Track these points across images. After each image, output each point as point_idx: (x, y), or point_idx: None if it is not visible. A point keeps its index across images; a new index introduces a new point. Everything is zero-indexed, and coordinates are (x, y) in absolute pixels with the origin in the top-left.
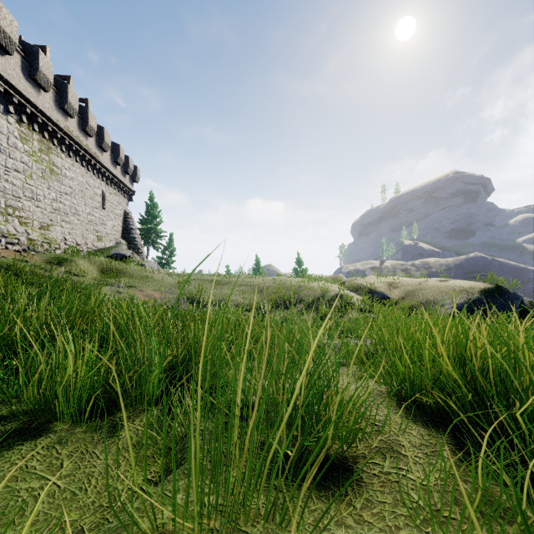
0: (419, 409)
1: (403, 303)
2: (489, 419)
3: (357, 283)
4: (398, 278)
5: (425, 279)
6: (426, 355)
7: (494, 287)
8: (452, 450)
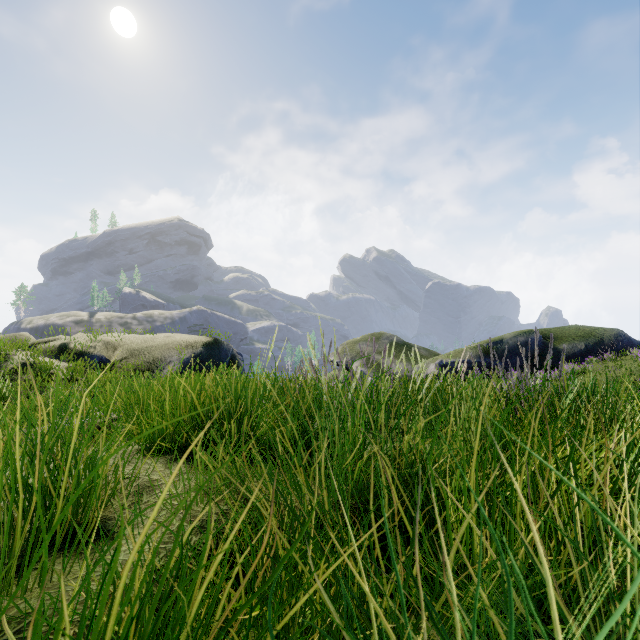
0: (163, 453)
1: (127, 365)
2: (213, 438)
3: (59, 344)
4: (119, 335)
5: (152, 335)
6: (169, 406)
7: (214, 340)
8: (191, 467)
